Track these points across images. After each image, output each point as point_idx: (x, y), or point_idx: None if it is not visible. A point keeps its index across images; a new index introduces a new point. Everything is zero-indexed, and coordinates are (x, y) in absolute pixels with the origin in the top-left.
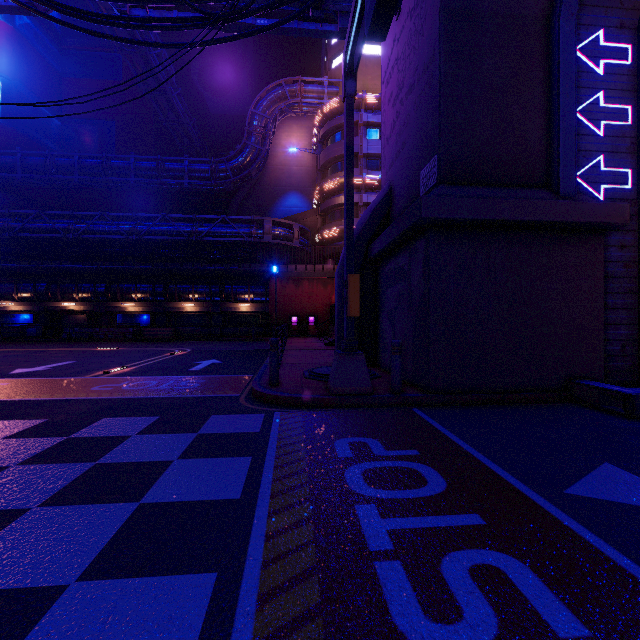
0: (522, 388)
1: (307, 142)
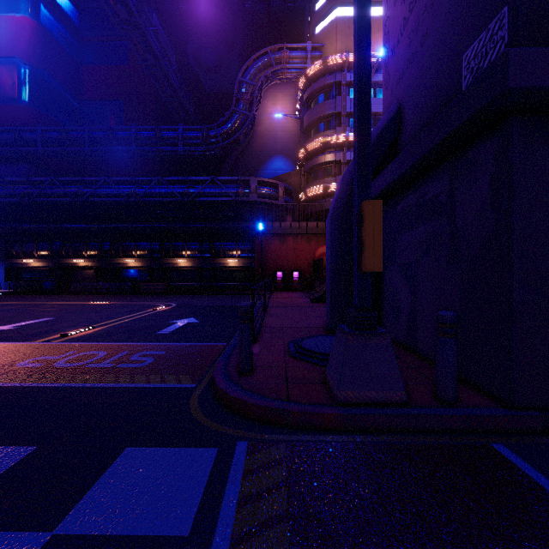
0: None
1: (291, 109)
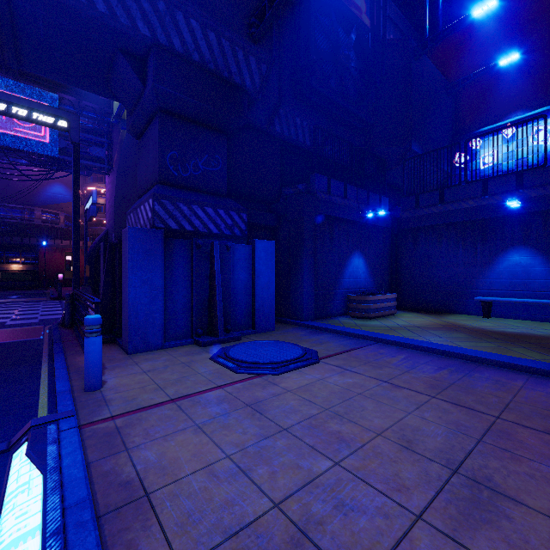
0: None
1: None
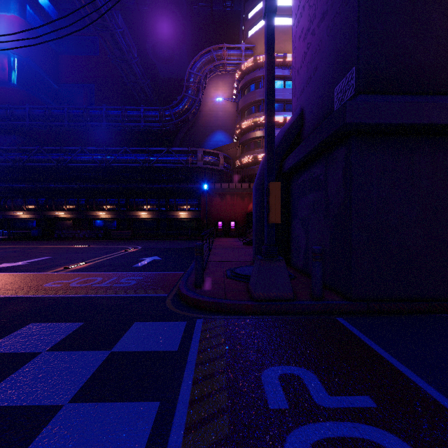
0: (447, 296)
1: (229, 94)
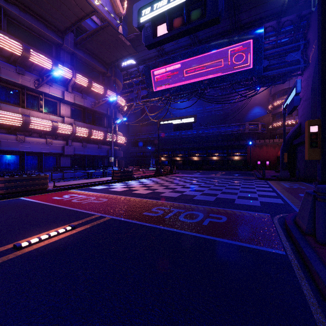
0: None
1: None
